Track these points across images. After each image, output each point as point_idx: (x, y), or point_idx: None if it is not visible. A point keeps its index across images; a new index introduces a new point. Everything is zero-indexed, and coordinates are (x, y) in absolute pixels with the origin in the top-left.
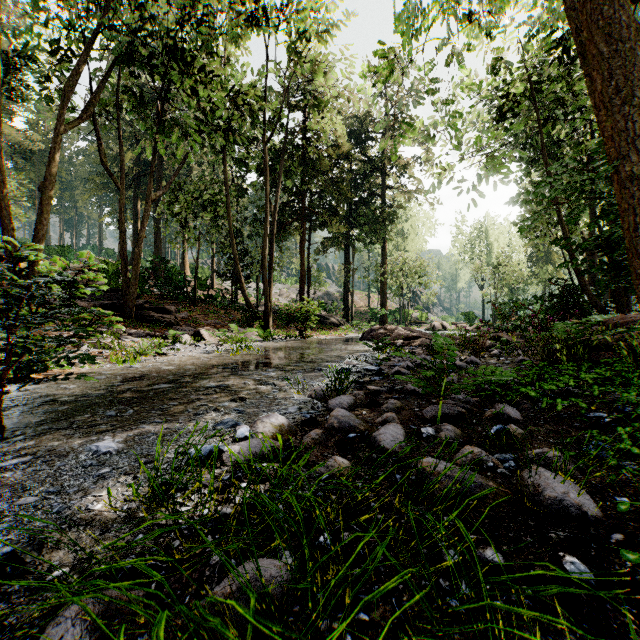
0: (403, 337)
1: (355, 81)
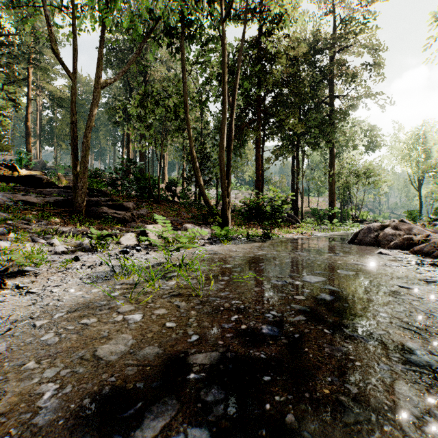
0: None
1: None
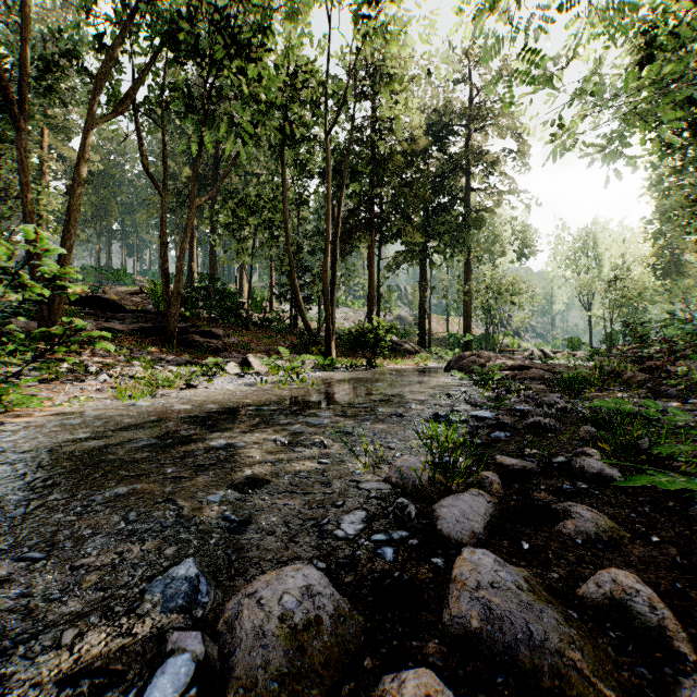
0: (505, 367)
1: (437, 48)
